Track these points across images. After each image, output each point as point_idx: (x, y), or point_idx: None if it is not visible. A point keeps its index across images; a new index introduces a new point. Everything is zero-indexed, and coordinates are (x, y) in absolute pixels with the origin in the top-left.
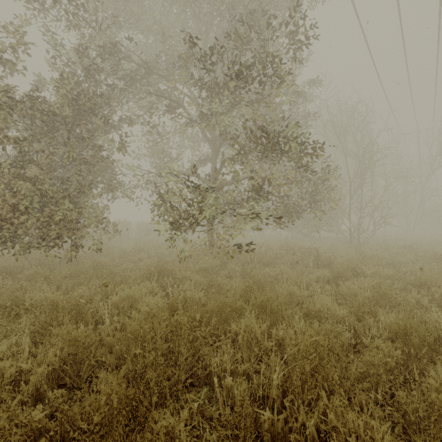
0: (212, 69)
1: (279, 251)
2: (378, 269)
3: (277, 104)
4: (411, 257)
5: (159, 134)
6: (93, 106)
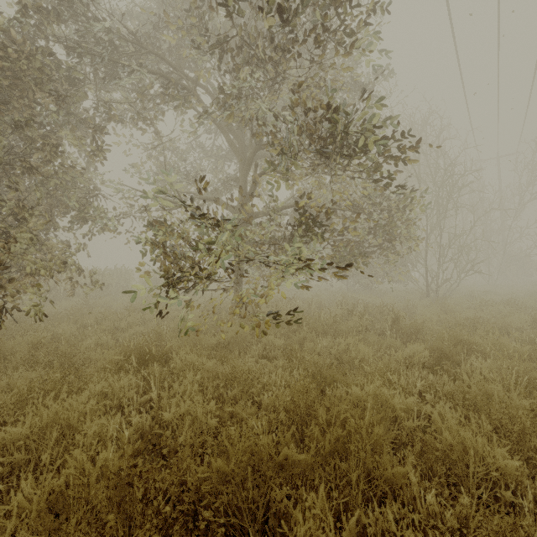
0: (235, 1)
1: (337, 311)
2: (503, 344)
3: (333, 102)
4: (525, 319)
5: (158, 135)
6: (39, 75)
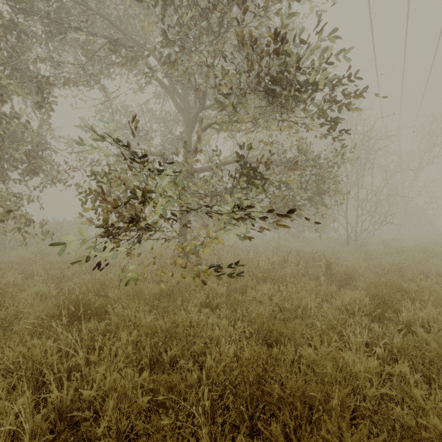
0: None
1: (274, 258)
2: (438, 290)
3: None
4: (440, 264)
5: (106, 91)
6: None
